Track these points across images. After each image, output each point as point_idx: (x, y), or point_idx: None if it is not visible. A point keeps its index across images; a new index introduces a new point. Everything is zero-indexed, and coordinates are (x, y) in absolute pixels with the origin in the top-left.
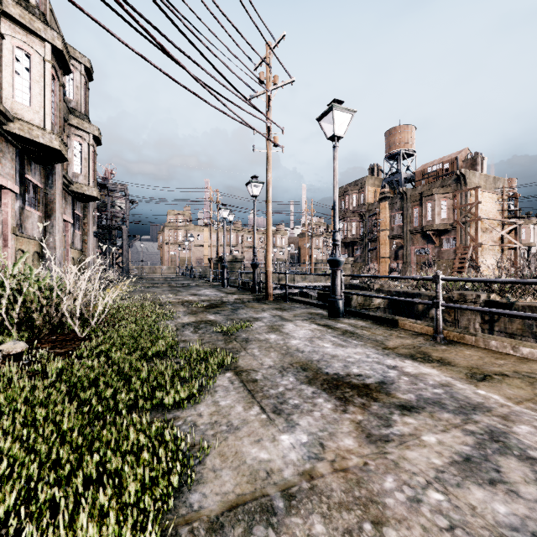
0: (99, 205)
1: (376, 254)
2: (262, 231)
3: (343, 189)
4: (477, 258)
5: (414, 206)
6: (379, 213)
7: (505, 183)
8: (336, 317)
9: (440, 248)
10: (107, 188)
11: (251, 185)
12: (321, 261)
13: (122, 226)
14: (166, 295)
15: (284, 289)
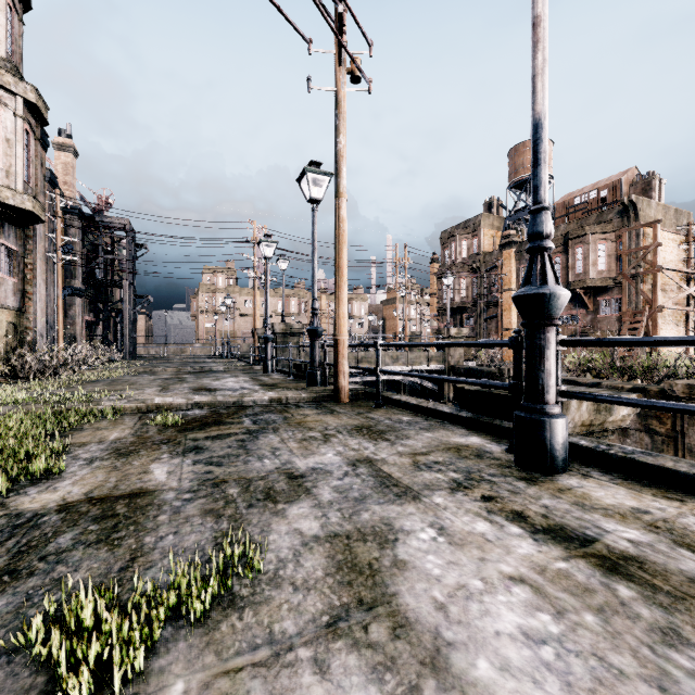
0: (90, 250)
1: (496, 325)
2: (332, 289)
3: (448, 232)
4: (655, 329)
5: (555, 254)
6: (501, 266)
7: (690, 219)
8: (547, 472)
9: (594, 315)
10: (98, 223)
11: (307, 178)
12: (419, 334)
13: (122, 282)
14: (143, 390)
15: (365, 375)
